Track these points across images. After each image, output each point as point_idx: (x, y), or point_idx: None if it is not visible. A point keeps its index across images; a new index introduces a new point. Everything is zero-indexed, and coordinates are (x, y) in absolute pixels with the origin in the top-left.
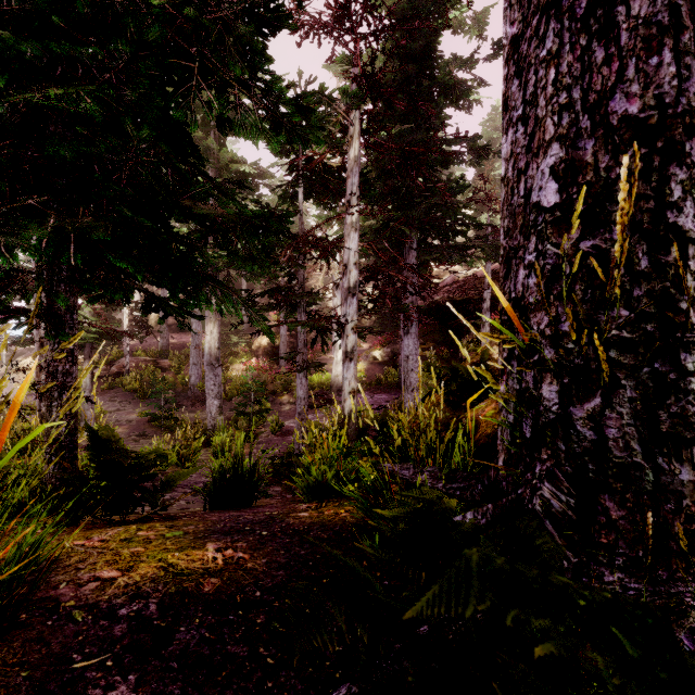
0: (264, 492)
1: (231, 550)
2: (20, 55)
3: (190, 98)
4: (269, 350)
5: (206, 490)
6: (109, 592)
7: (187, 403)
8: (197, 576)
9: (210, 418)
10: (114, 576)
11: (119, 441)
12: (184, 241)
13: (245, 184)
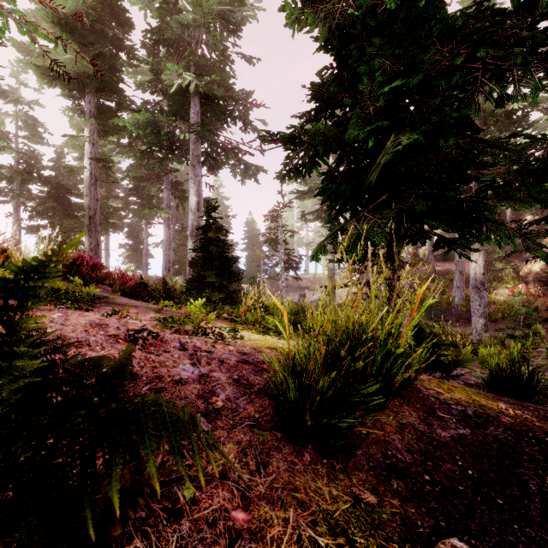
0: (542, 401)
1: (519, 411)
2: (380, 127)
3: (474, 96)
4: (542, 276)
5: (484, 379)
6: (442, 397)
7: (451, 319)
8: (494, 411)
9: (474, 333)
10: (442, 392)
11: (425, 329)
12: (471, 199)
13: (513, 119)
